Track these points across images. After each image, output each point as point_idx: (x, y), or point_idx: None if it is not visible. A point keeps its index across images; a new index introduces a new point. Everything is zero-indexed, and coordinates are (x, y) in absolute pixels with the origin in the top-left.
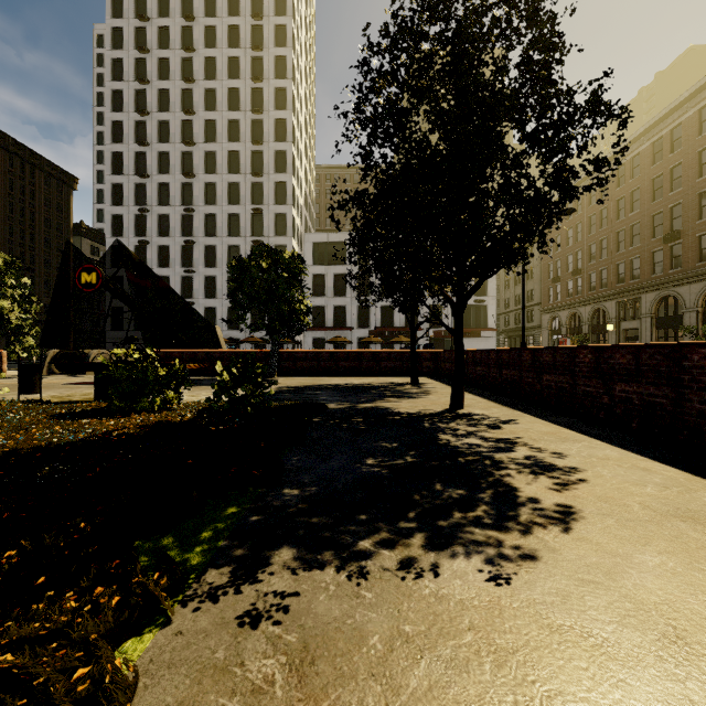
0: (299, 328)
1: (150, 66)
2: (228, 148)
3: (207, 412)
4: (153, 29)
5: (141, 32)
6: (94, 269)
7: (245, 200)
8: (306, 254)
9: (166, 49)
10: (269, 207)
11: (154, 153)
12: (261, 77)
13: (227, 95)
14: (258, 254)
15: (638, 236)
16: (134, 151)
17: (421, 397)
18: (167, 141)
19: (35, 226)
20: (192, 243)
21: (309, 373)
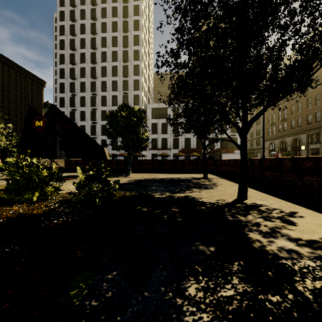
0: (142, 147)
1: (76, 28)
2: (112, 64)
3: (69, 202)
4: (78, 10)
5: (72, 12)
6: (41, 119)
7: (120, 88)
8: (148, 113)
9: (83, 19)
10: (131, 92)
11: (78, 68)
12: (127, 30)
13: (111, 39)
14: (121, 109)
15: (319, 100)
16: (69, 67)
17: (213, 188)
18: (84, 62)
19: (27, 103)
20: (95, 109)
21: (148, 171)
